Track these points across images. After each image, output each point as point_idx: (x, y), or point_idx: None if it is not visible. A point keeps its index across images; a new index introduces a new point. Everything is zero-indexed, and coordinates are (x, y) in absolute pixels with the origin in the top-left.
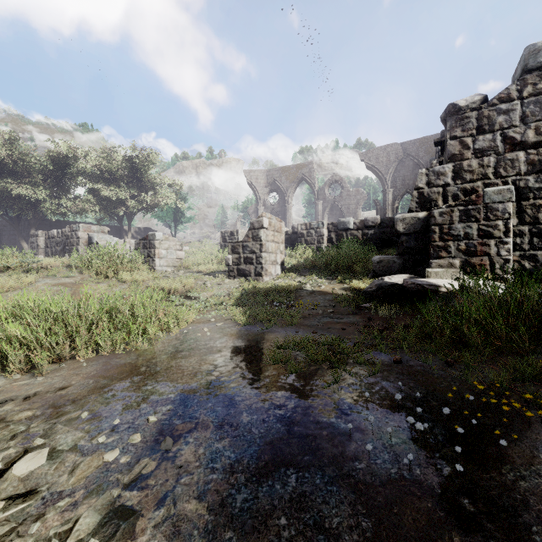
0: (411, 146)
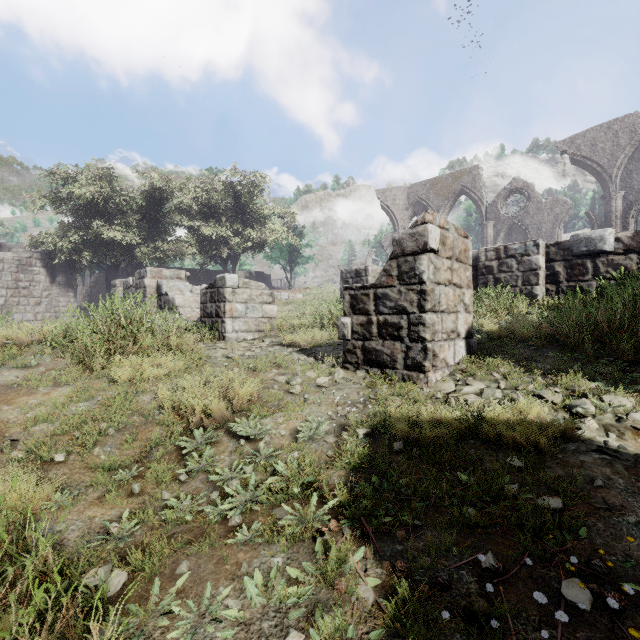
0: None
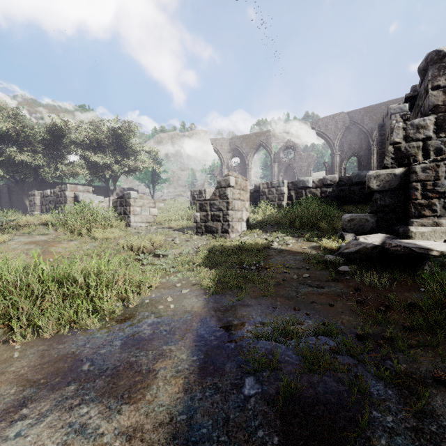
0: (356, 114)
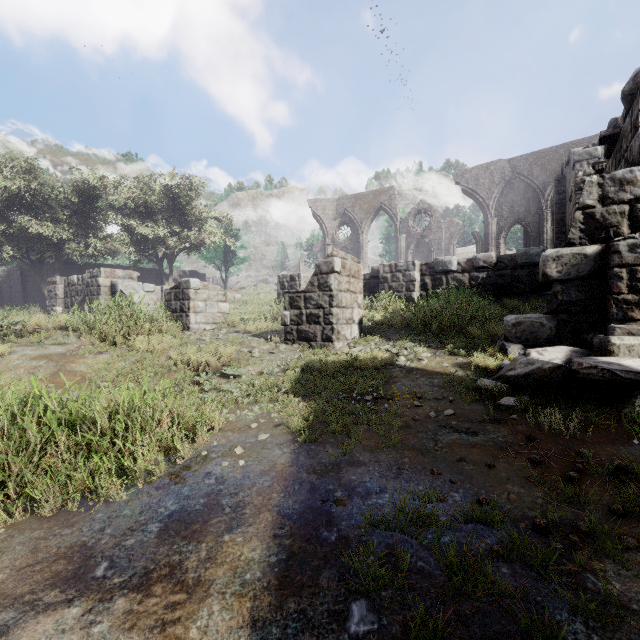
0: (522, 162)
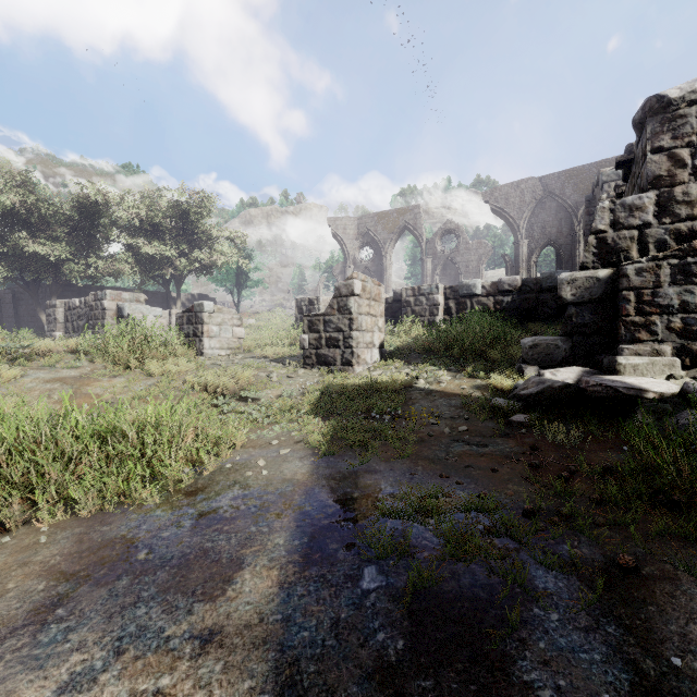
0: (553, 180)
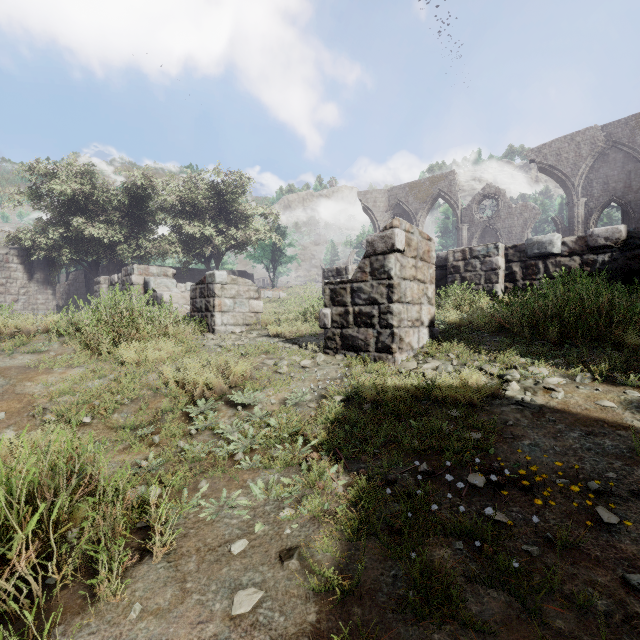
0: (619, 128)
